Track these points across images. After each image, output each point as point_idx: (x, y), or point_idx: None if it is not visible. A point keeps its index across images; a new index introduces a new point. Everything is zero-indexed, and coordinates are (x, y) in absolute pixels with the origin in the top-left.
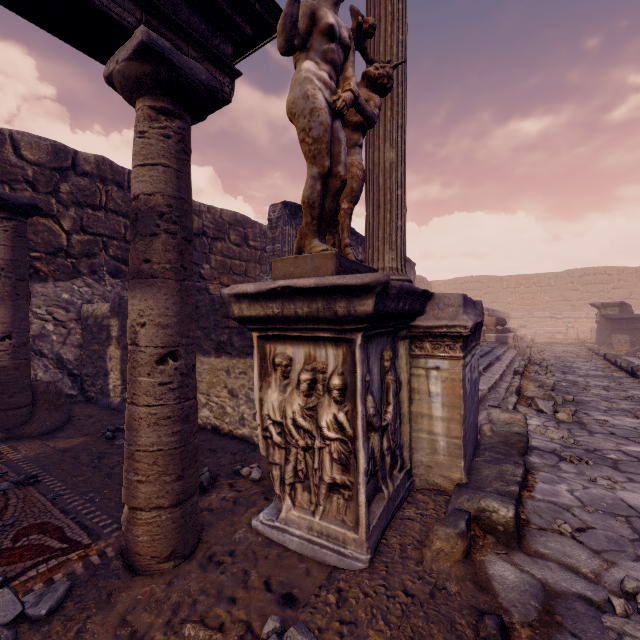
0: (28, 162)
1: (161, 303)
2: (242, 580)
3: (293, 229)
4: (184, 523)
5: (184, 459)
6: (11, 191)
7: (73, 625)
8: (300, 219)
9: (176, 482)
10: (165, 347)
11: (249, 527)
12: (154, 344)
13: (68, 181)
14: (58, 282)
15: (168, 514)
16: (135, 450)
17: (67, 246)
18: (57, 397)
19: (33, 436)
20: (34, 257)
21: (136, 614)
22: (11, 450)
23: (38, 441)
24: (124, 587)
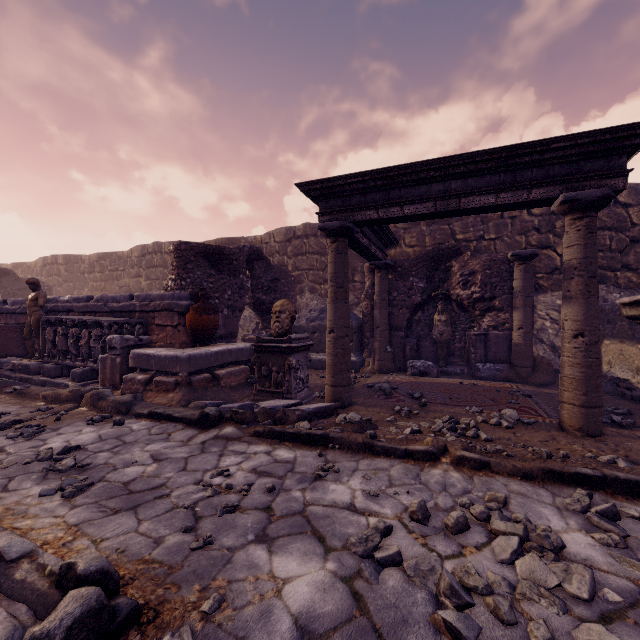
0: (535, 216)
1: (574, 310)
2: (613, 450)
3: None
4: (587, 418)
5: (587, 386)
6: (525, 238)
7: (534, 429)
8: None
9: (582, 396)
10: (576, 331)
11: (638, 445)
12: (571, 329)
13: (561, 218)
14: (553, 292)
15: (577, 409)
16: (562, 376)
17: (560, 266)
18: (547, 367)
19: (533, 384)
20: (538, 277)
21: (557, 436)
22: (522, 386)
23: (535, 387)
24: (556, 431)
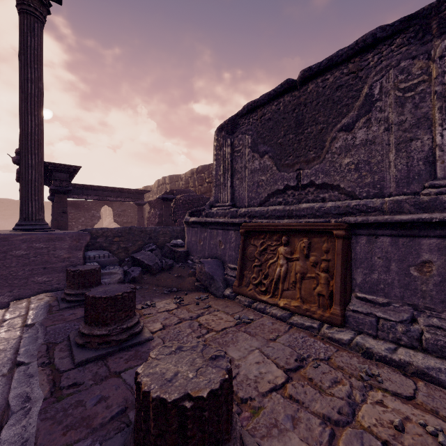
0: None
1: None
2: None
3: (228, 147)
4: None
5: None
6: None
7: None
8: (242, 127)
9: None
10: None
11: None
12: None
13: None
14: None
15: None
16: None
17: None
18: None
19: None
20: None
21: None
22: None
23: None
24: None
